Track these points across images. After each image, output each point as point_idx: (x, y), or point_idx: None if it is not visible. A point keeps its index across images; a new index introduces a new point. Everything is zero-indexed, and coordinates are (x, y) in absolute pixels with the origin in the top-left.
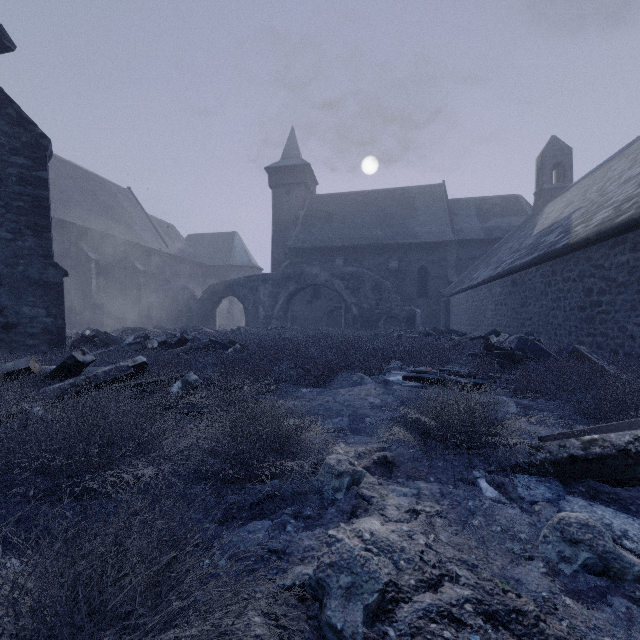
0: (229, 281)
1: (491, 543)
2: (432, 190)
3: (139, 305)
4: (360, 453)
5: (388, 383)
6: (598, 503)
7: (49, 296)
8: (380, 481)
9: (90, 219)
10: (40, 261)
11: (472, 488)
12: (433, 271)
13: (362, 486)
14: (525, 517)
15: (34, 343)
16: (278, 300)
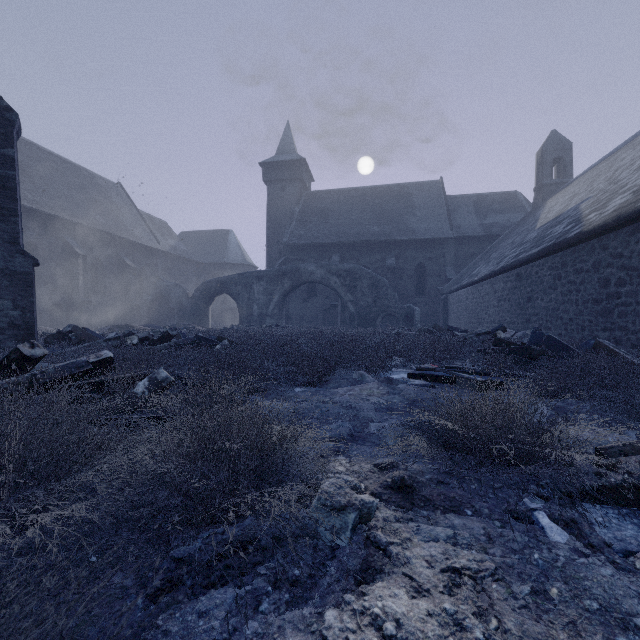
0: (222, 278)
1: (592, 636)
2: (430, 186)
3: (129, 303)
4: (367, 471)
5: (392, 381)
6: None
7: (16, 287)
8: (398, 516)
9: (77, 213)
10: (6, 248)
11: (529, 527)
12: (431, 268)
13: (373, 525)
14: (626, 581)
15: None
16: (273, 298)
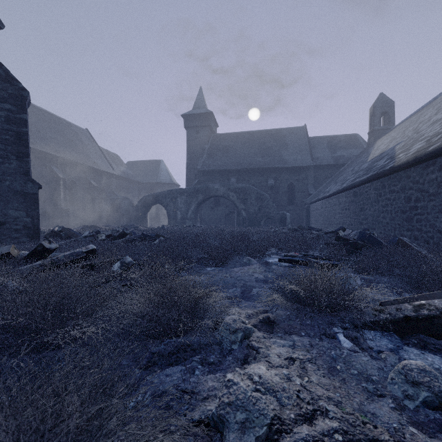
0: (156, 193)
1: (350, 384)
2: (297, 130)
3: (94, 210)
4: (249, 314)
5: (268, 264)
6: (427, 352)
7: (28, 203)
8: (265, 335)
9: (59, 150)
10: (21, 178)
11: (333, 340)
12: (298, 187)
13: (251, 339)
14: (374, 363)
15: (17, 236)
16: (190, 207)
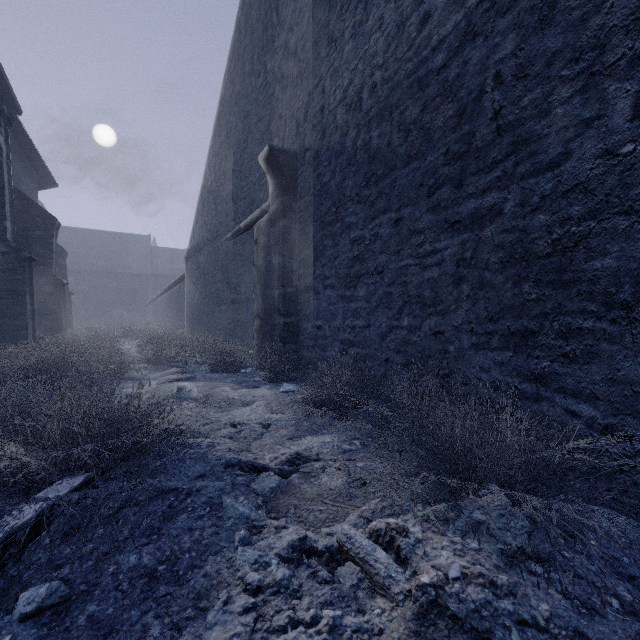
0: None
1: None
2: (142, 239)
3: None
4: None
5: None
6: None
7: None
8: None
9: None
10: None
11: None
12: (140, 290)
13: None
14: None
15: None
16: None
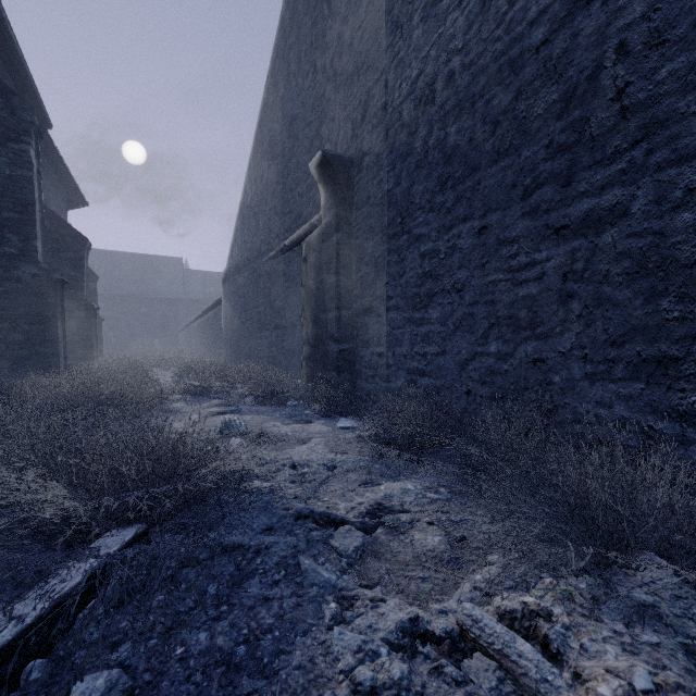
0: None
1: None
2: (174, 261)
3: None
4: None
5: None
6: None
7: None
8: None
9: None
10: None
11: None
12: (172, 316)
13: None
14: None
15: None
16: None
